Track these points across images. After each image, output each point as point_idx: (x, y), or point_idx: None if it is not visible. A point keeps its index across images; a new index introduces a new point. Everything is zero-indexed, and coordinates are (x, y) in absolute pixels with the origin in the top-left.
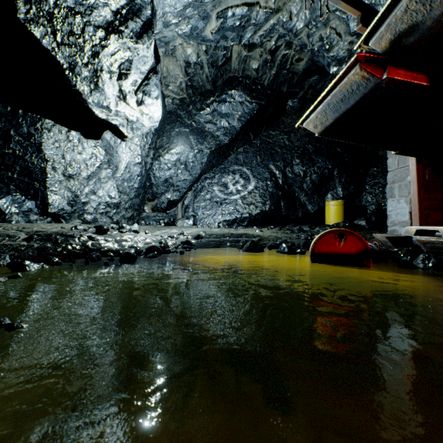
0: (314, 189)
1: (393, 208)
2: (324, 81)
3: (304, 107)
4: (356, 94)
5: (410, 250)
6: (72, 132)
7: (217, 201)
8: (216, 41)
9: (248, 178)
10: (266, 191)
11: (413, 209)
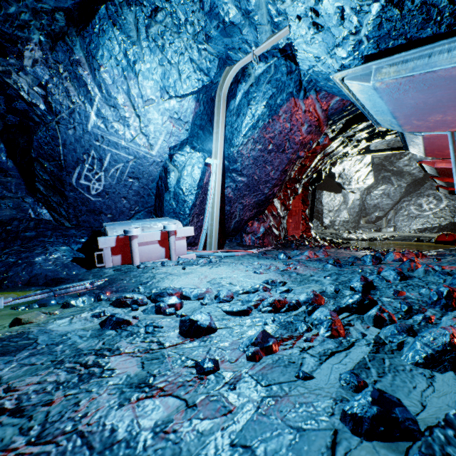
0: None
1: None
2: None
3: None
4: (445, 190)
5: None
6: (331, 193)
7: (412, 216)
8: None
9: (440, 199)
10: (455, 208)
11: None
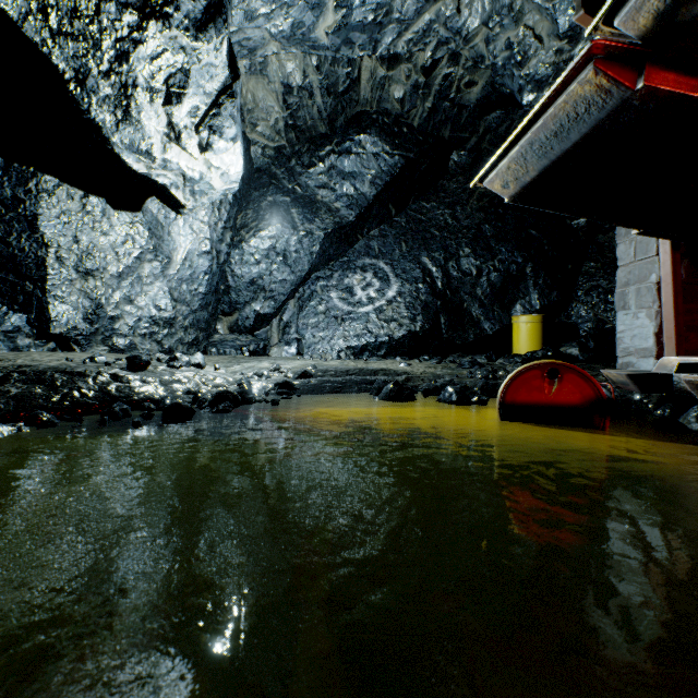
0: (494, 296)
1: (627, 326)
2: (511, 120)
3: (477, 164)
4: (584, 122)
5: (664, 398)
6: (91, 198)
7: (336, 316)
8: (334, 48)
9: (387, 279)
10: (416, 299)
11: (666, 328)
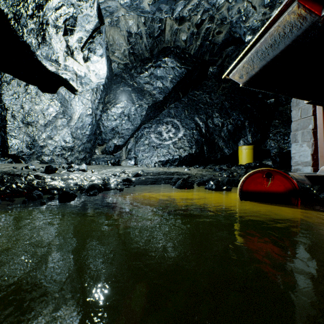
0: (230, 136)
1: (296, 150)
2: (238, 50)
3: (221, 73)
4: (288, 37)
5: (321, 187)
6: (30, 86)
7: (153, 146)
8: (152, 12)
9: (178, 128)
10: (192, 138)
11: (320, 151)
